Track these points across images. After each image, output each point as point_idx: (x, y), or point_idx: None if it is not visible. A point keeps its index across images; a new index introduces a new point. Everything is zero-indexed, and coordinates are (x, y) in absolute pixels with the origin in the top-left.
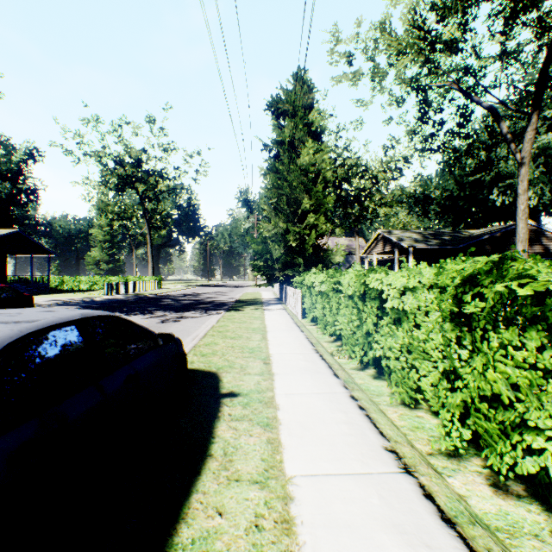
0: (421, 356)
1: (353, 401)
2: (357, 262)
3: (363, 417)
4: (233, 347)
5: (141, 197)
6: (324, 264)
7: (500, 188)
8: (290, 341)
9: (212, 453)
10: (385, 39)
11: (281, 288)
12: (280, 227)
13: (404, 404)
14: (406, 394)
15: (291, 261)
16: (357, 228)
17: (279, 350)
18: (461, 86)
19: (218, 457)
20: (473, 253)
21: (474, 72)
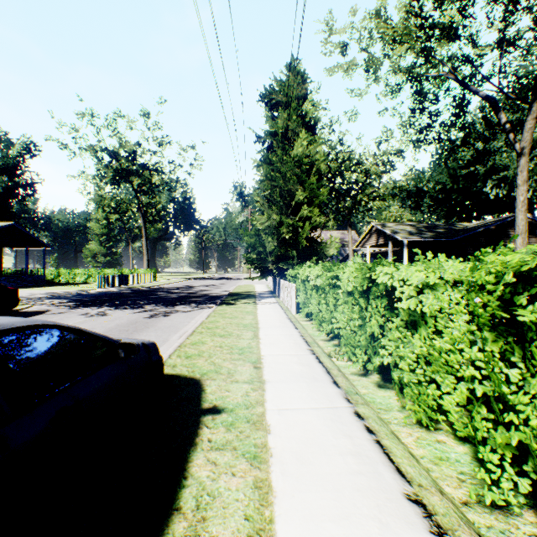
0: (443, 369)
1: (358, 420)
2: (350, 255)
3: (373, 445)
4: (221, 346)
5: (136, 190)
6: (318, 257)
7: (494, 181)
8: (283, 340)
9: (181, 505)
10: (380, 26)
11: (274, 281)
12: (274, 219)
13: (420, 424)
14: (424, 414)
15: (284, 254)
16: (350, 221)
17: (272, 351)
18: (457, 77)
19: (188, 513)
20: (468, 245)
21: (472, 61)
